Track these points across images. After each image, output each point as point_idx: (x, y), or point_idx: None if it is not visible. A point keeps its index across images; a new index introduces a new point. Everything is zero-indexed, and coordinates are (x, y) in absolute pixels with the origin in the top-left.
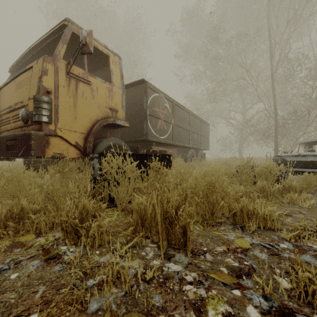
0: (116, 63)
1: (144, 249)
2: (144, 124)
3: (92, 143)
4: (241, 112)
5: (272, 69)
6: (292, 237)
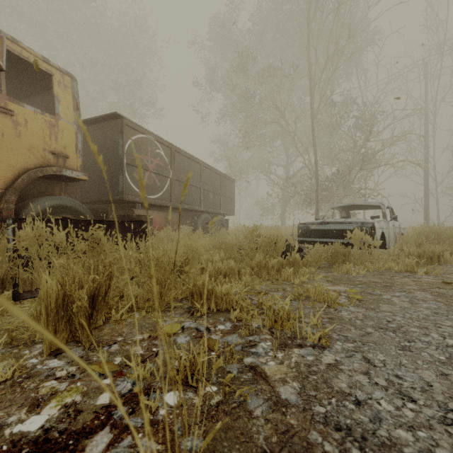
0: (65, 86)
1: (32, 347)
2: (119, 176)
3: (14, 204)
4: (284, 166)
5: (312, 114)
6: (235, 317)
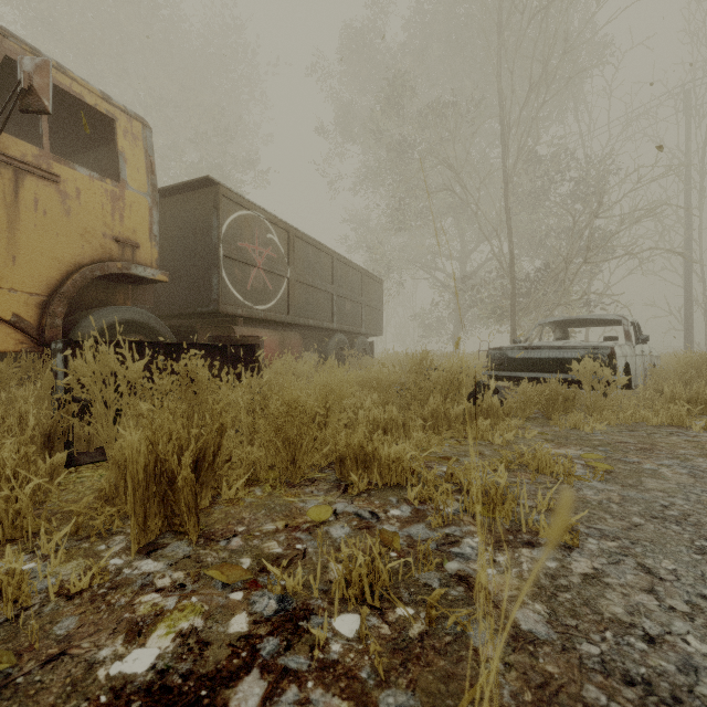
0: (134, 137)
1: (109, 540)
2: (213, 276)
3: (61, 318)
4: (457, 258)
5: (505, 175)
6: (416, 496)
